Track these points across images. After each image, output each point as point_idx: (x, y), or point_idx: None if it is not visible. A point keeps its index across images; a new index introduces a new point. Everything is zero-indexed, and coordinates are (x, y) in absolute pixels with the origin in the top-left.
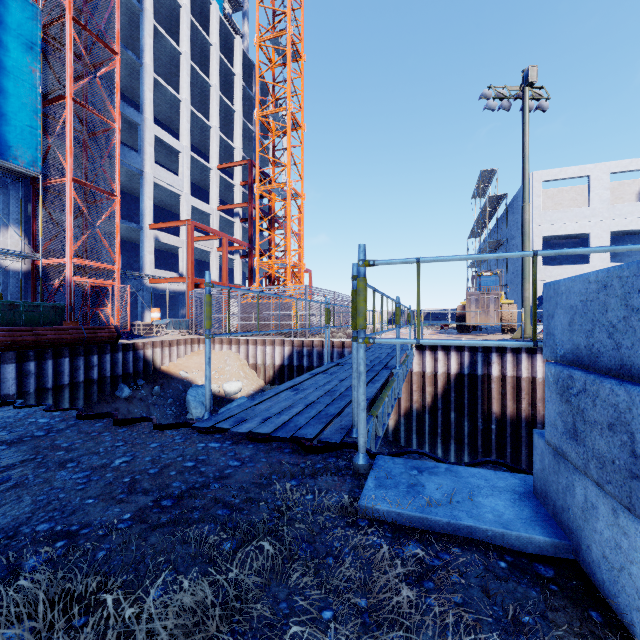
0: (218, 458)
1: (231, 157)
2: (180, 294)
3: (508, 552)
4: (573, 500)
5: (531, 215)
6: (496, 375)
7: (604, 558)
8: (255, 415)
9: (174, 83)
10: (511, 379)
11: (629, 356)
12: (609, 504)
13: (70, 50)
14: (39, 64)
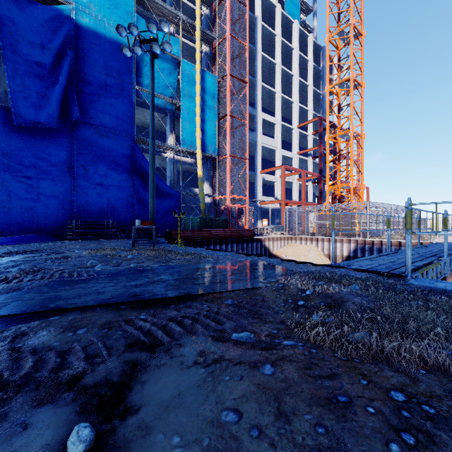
0: (346, 273)
1: (305, 116)
2: (275, 210)
3: None
4: None
5: None
6: None
7: None
8: (354, 265)
9: (271, 82)
10: None
11: None
12: None
13: (228, 91)
14: (216, 103)
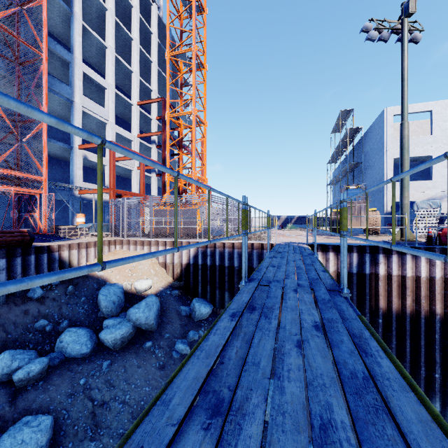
0: None
1: (149, 98)
2: (106, 203)
3: None
4: None
5: (385, 141)
6: (383, 274)
7: None
8: None
9: (102, 36)
10: (397, 278)
11: None
12: None
13: None
14: None
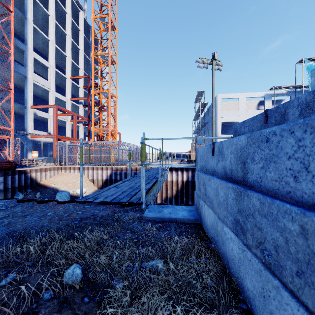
0: (90, 210)
1: (78, 73)
2: (49, 143)
3: (184, 223)
4: (200, 207)
5: (217, 112)
6: None
7: (203, 218)
8: (102, 196)
9: (45, 30)
10: None
11: (207, 167)
12: (204, 204)
13: None
14: None
